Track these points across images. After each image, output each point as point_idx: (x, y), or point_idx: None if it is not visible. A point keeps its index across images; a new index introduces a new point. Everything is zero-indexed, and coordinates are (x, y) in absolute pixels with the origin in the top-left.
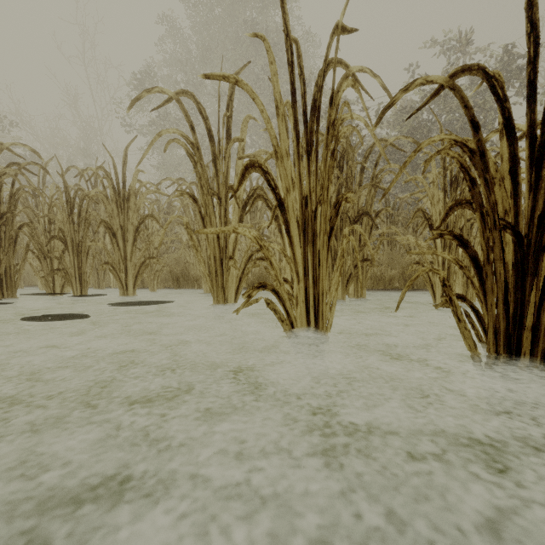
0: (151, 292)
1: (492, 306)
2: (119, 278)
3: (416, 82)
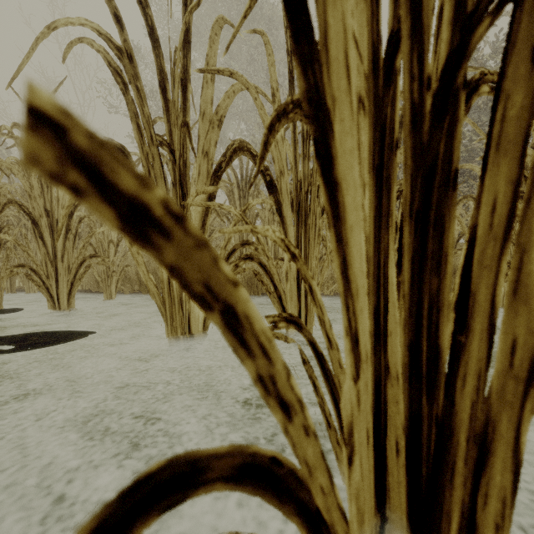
0: (106, 300)
1: None
2: (45, 284)
3: None
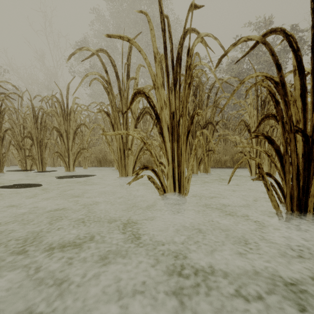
0: (84, 169)
1: (289, 181)
2: (64, 161)
3: (241, 39)
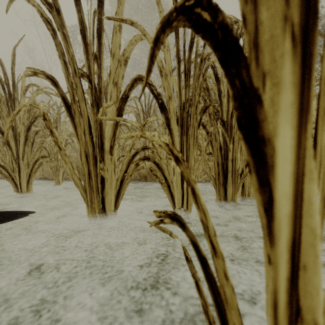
0: (56, 185)
1: None
2: (11, 175)
3: None
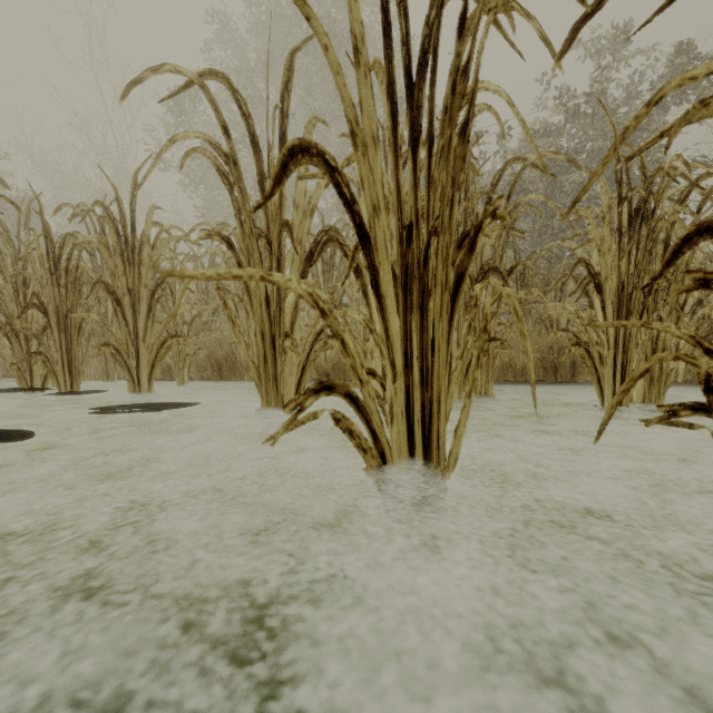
0: (179, 386)
1: None
2: (127, 366)
3: None
